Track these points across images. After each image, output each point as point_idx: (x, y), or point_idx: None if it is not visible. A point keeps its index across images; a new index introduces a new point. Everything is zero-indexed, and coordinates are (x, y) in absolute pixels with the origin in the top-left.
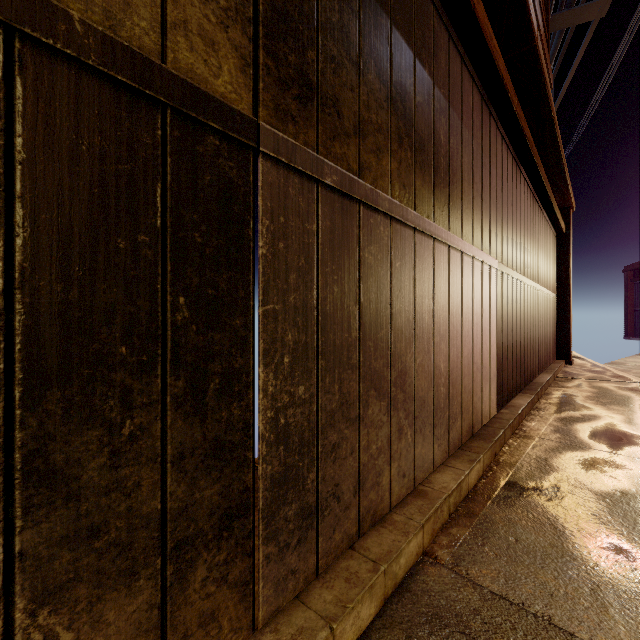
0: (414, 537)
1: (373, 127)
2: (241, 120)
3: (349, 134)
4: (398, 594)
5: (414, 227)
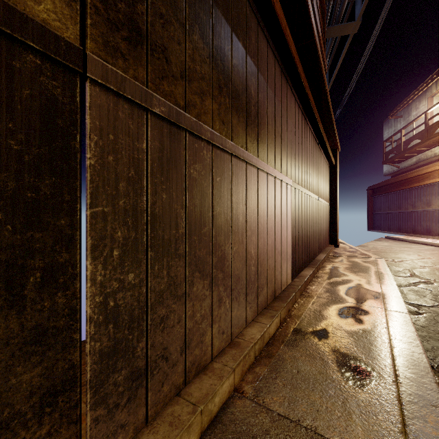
0: (227, 379)
1: (197, 75)
2: (66, 46)
3: (176, 77)
4: (212, 426)
5: (231, 153)
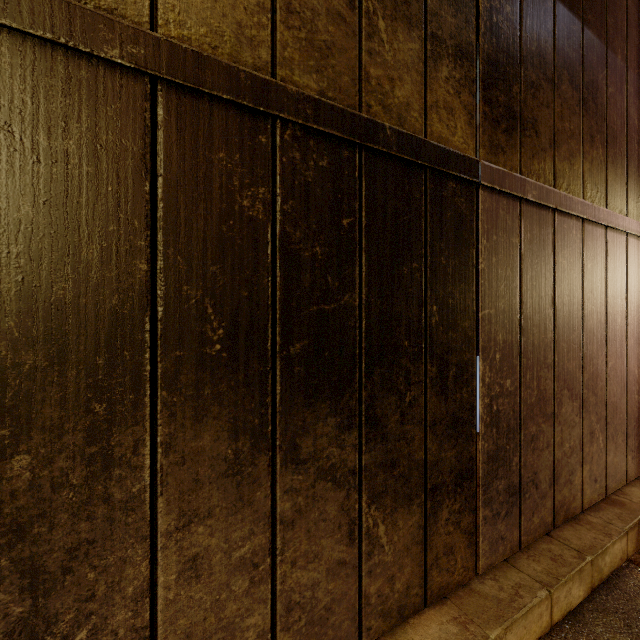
0: (618, 540)
1: (566, 135)
2: (469, 163)
3: (545, 149)
4: (605, 588)
5: (606, 225)
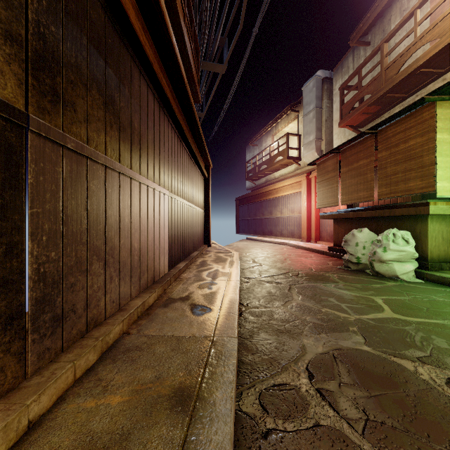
0: (118, 325)
1: (95, 118)
2: (19, 113)
3: (81, 121)
4: (109, 350)
5: (119, 172)
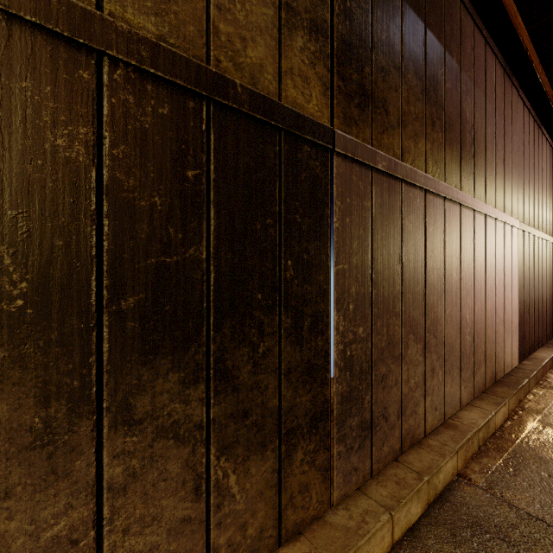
0: (450, 459)
1: (411, 117)
2: (323, 130)
3: (394, 126)
4: (439, 502)
5: (444, 196)
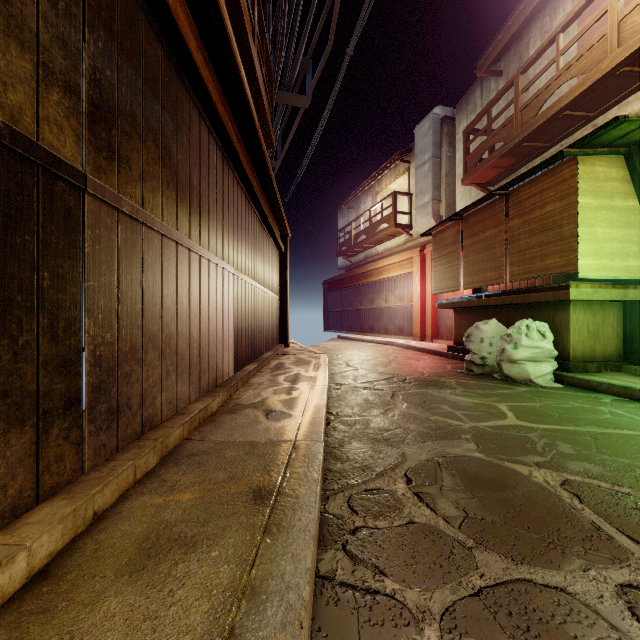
0: (178, 428)
1: (151, 176)
2: (77, 173)
3: (136, 180)
4: (170, 455)
5: (177, 241)
